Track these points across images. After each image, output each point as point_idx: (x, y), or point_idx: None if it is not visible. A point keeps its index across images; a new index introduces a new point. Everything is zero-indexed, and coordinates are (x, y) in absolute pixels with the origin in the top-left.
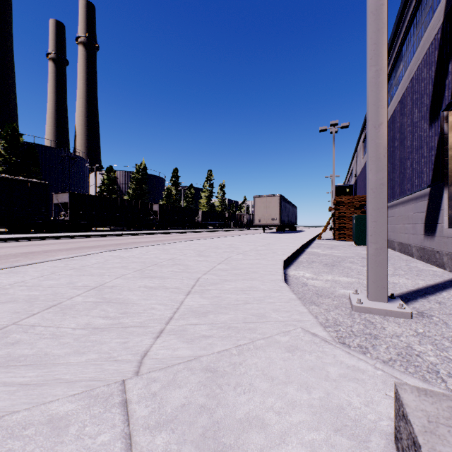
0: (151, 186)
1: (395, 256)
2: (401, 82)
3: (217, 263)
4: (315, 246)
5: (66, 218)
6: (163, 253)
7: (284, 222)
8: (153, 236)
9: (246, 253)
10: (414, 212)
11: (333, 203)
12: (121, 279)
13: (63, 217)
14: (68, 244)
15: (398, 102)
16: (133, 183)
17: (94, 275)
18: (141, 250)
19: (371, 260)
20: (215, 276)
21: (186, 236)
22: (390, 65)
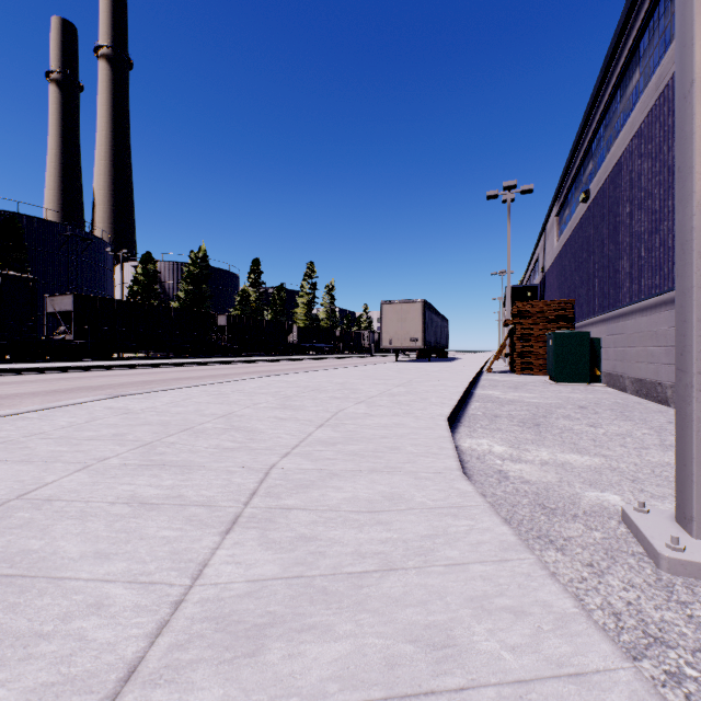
0: (216, 287)
1: (634, 402)
2: (640, 101)
3: (316, 426)
4: (487, 385)
5: (68, 337)
6: (215, 401)
7: (429, 345)
8: (215, 367)
9: (372, 400)
10: (672, 326)
11: (512, 313)
12: (88, 473)
13: (63, 335)
14: (58, 383)
15: (633, 136)
16: (187, 282)
17: (31, 462)
18: (176, 395)
19: (699, 435)
20: (307, 461)
21: (271, 367)
22: (616, 76)
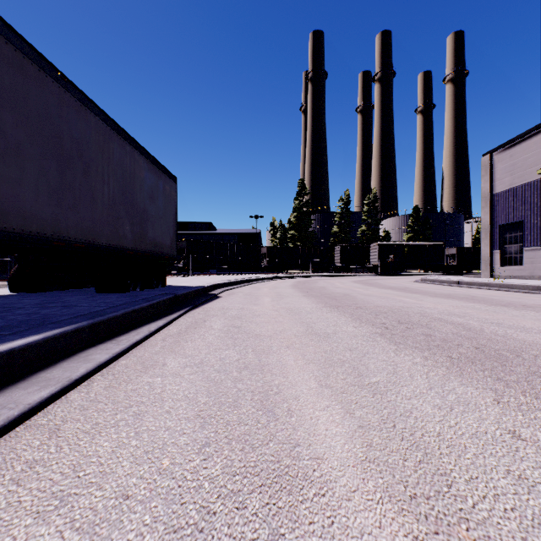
0: None
1: None
2: None
3: None
4: None
5: (454, 264)
6: None
7: None
8: None
9: None
10: None
11: None
12: None
13: (452, 263)
14: None
15: None
16: None
17: None
18: None
19: None
20: None
21: None
22: None
